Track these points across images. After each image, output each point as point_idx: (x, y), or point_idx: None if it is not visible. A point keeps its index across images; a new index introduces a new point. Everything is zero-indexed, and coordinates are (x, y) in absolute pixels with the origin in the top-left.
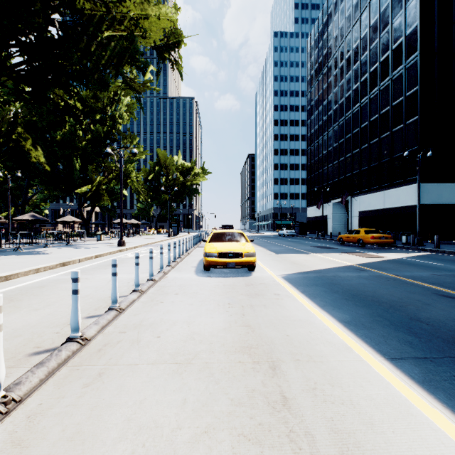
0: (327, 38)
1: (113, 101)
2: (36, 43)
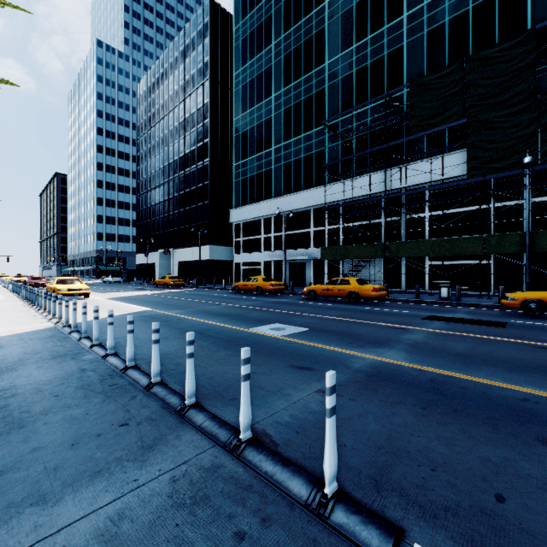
0: (155, 99)
1: None
2: None
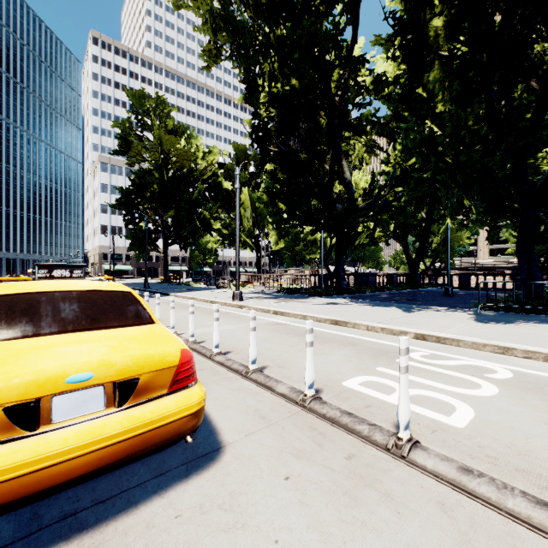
0: None
1: None
2: None
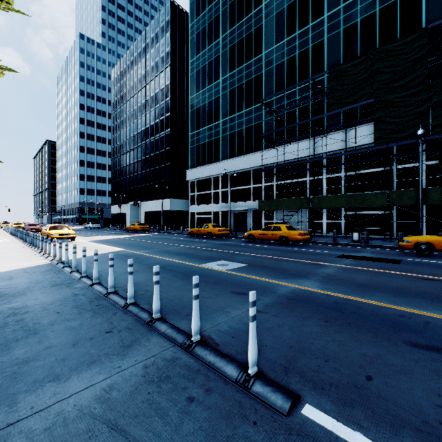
0: (126, 82)
1: None
2: None
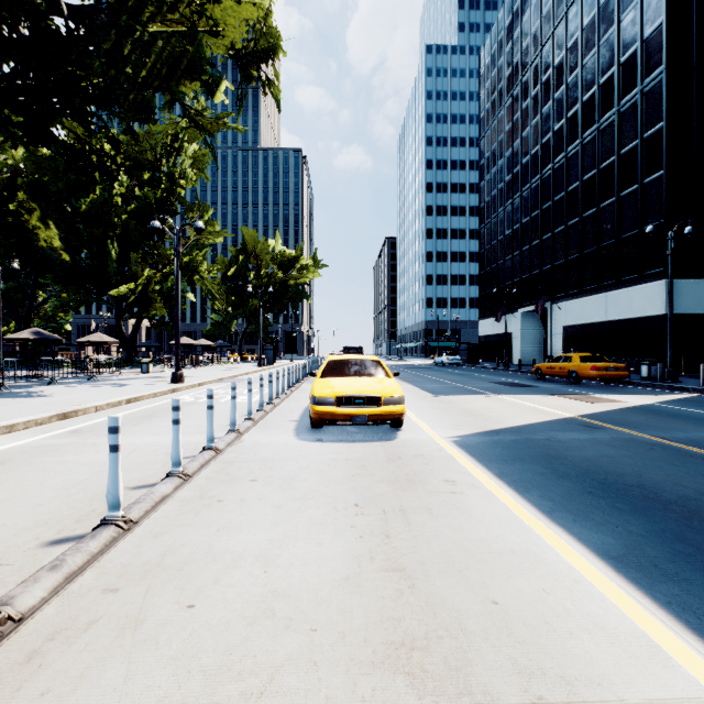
0: (512, 50)
1: (171, 150)
2: (30, 39)
